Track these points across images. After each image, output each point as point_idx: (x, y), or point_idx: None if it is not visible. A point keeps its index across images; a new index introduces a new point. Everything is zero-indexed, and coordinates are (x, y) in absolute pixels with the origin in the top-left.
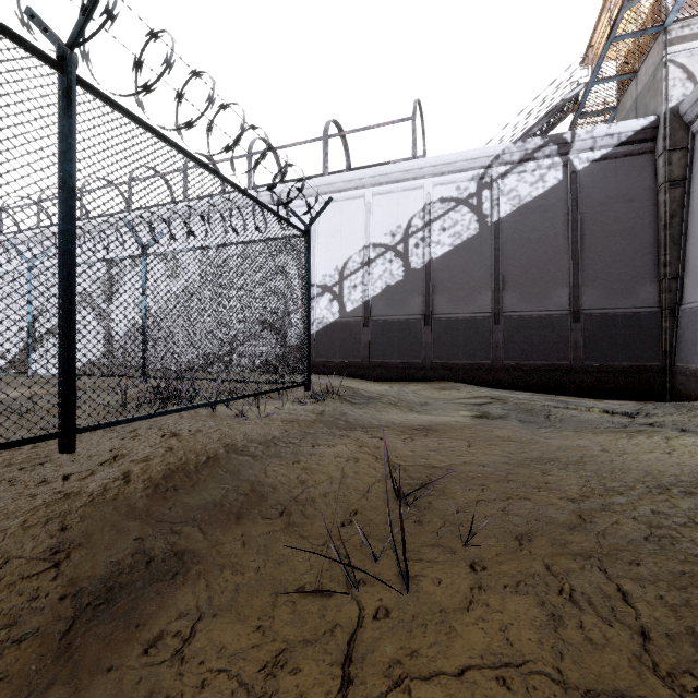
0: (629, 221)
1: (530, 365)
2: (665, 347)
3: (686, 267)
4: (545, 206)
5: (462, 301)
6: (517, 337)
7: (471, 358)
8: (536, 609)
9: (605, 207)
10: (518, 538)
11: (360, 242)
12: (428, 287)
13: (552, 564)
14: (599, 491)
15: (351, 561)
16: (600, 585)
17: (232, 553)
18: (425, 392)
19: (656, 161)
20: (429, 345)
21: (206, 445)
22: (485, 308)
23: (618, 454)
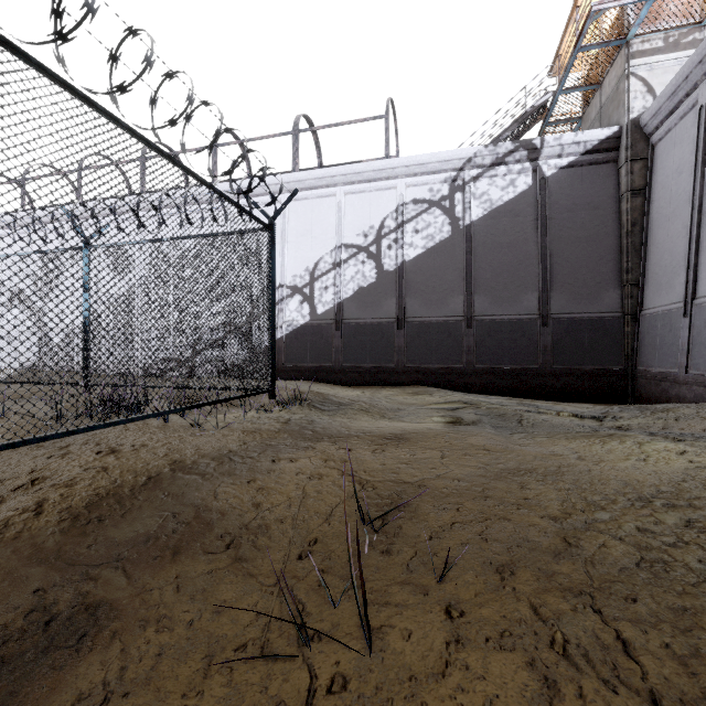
0: (594, 228)
1: (501, 369)
2: (628, 351)
3: (646, 274)
4: (516, 211)
5: (435, 304)
6: (489, 341)
7: (444, 362)
8: (525, 671)
9: (572, 214)
10: (499, 570)
11: (332, 242)
12: (401, 289)
13: (540, 605)
14: (580, 506)
15: (306, 606)
16: (596, 631)
17: (161, 602)
18: (398, 397)
19: (618, 171)
20: (402, 349)
21: (149, 463)
22: (458, 311)
23: (595, 462)
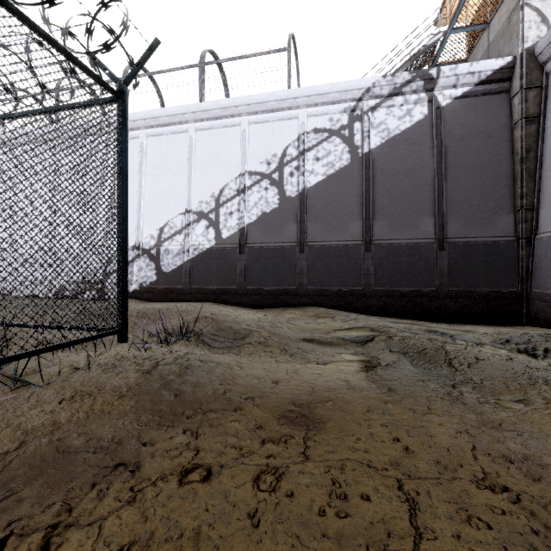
0: (488, 156)
1: (399, 292)
2: (522, 274)
3: (542, 199)
4: (412, 139)
5: (335, 229)
6: (387, 264)
7: (344, 284)
8: None
9: (467, 142)
10: None
11: (236, 170)
12: (302, 215)
13: None
14: None
15: None
16: None
17: None
18: (300, 320)
19: (511, 101)
20: (303, 271)
21: None
22: (357, 235)
23: None
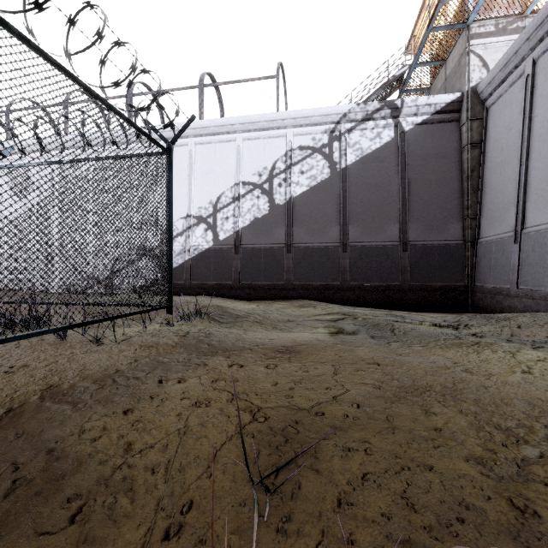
0: (442, 173)
1: (370, 286)
2: (468, 271)
3: (482, 210)
4: (381, 158)
5: (317, 233)
6: (360, 263)
7: (324, 280)
8: None
9: (425, 161)
10: None
11: (231, 180)
12: (289, 220)
13: None
14: (499, 438)
15: None
16: None
17: None
18: (287, 309)
19: (460, 128)
20: (290, 269)
21: (18, 389)
22: (336, 238)
23: (486, 376)
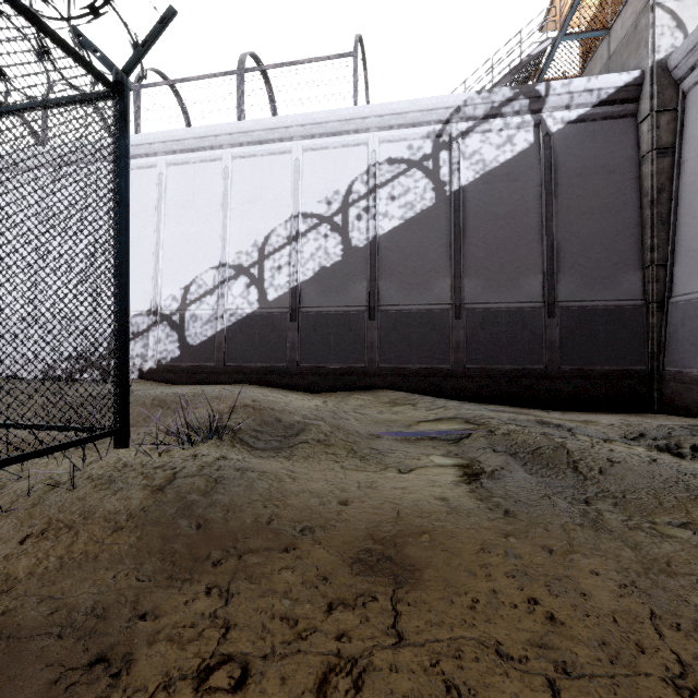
0: (610, 197)
1: (498, 370)
2: (652, 347)
3: (677, 252)
4: (514, 174)
5: (416, 289)
6: (482, 335)
7: (427, 361)
8: None
9: (583, 179)
10: None
11: (286, 210)
12: (373, 270)
13: None
14: None
15: None
16: None
17: None
18: (371, 408)
19: (638, 127)
20: (374, 344)
21: None
22: (444, 298)
23: None
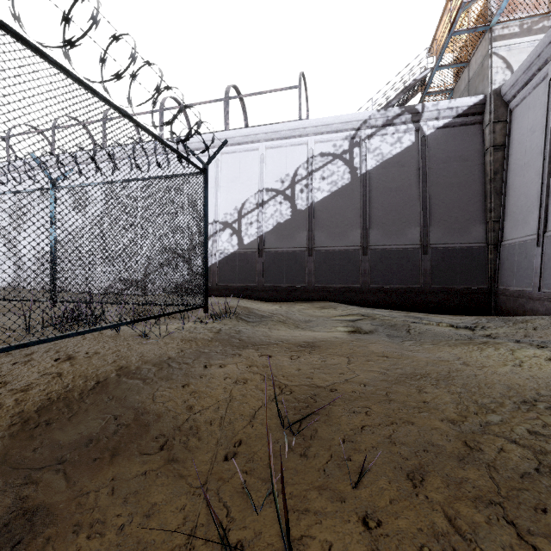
0: (464, 176)
1: (391, 288)
2: (491, 274)
3: (506, 212)
4: (402, 162)
5: (338, 236)
6: (380, 266)
7: (345, 282)
8: None
9: (447, 165)
10: (410, 476)
11: (255, 187)
12: (310, 225)
13: (454, 517)
14: (473, 409)
15: (230, 511)
16: (514, 547)
17: (96, 506)
18: (309, 310)
19: (483, 131)
20: (311, 272)
21: (99, 369)
22: (356, 242)
23: (479, 368)
